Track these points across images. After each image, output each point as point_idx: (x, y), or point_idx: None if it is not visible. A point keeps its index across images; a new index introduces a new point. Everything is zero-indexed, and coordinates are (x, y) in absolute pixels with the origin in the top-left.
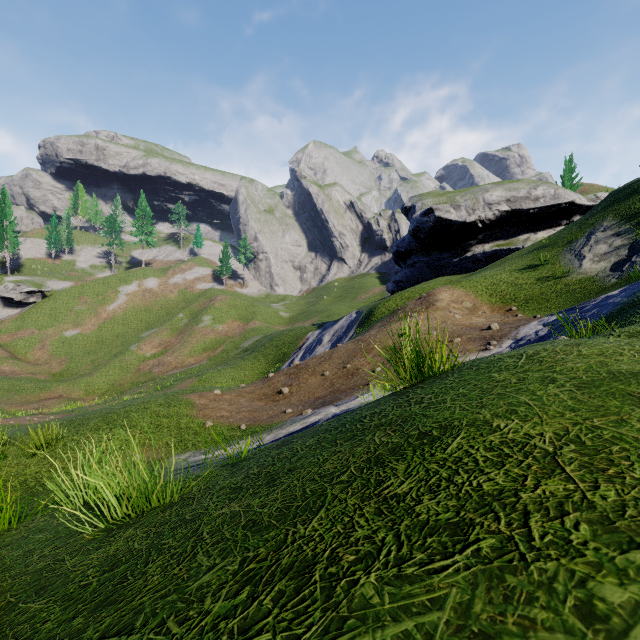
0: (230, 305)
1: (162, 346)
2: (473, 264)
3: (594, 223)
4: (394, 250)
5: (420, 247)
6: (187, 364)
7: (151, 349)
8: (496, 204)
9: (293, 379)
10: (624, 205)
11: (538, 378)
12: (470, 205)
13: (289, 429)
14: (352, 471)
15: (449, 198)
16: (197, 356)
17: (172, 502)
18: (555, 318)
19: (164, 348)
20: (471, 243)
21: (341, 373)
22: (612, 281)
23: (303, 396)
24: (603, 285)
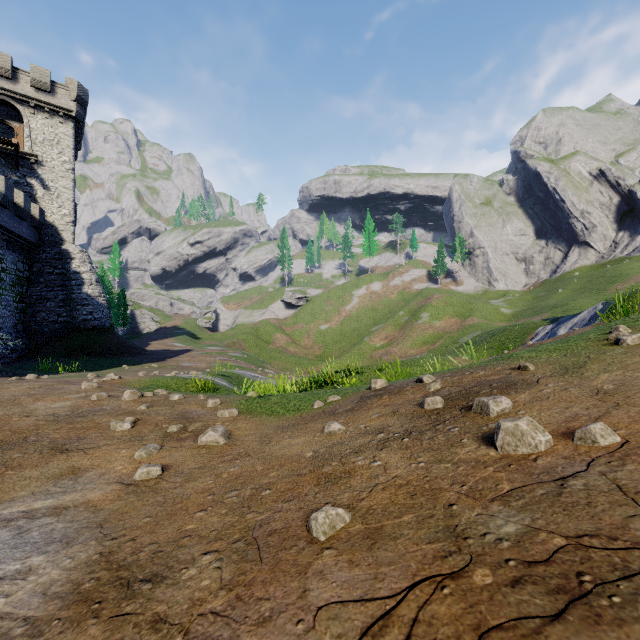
0: (446, 303)
1: (387, 339)
2: None
3: None
4: None
5: None
6: (409, 355)
7: (379, 341)
8: None
9: None
10: None
11: None
12: None
13: None
14: None
15: None
16: (417, 348)
17: None
18: None
19: (389, 341)
20: None
21: None
22: None
23: None
24: None
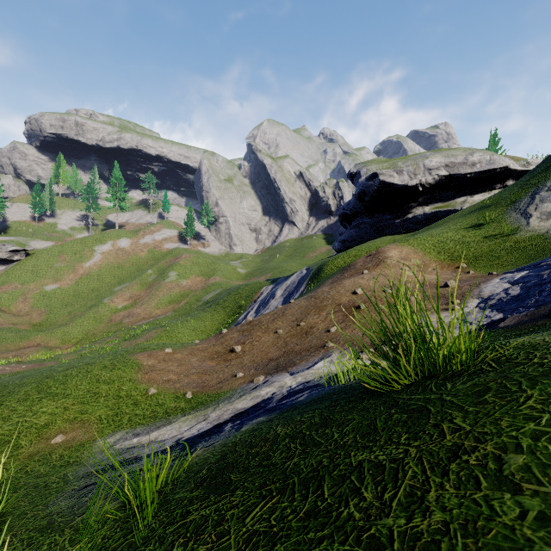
0: (193, 262)
1: (132, 299)
2: (414, 225)
3: (537, 183)
4: (340, 212)
5: (364, 209)
6: (154, 315)
7: (122, 302)
8: (435, 169)
9: (246, 336)
10: None
11: None
12: (412, 170)
13: (237, 405)
14: None
15: (392, 164)
16: (163, 308)
17: None
18: (521, 275)
19: (134, 301)
20: (412, 205)
21: (295, 331)
22: None
23: (256, 356)
24: None
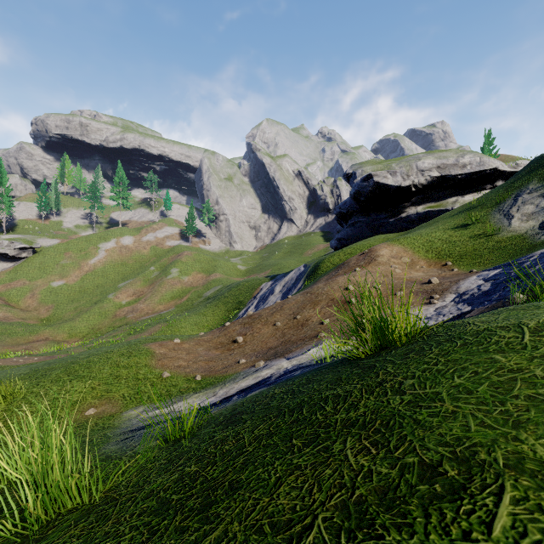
0: (195, 259)
1: (136, 295)
2: (407, 224)
3: (520, 186)
4: (337, 211)
5: (360, 209)
6: (157, 311)
7: (126, 297)
8: (428, 170)
9: (247, 328)
10: None
11: None
12: (405, 171)
13: (241, 384)
14: (321, 530)
15: (386, 165)
16: (166, 304)
17: (93, 503)
18: (494, 273)
19: (137, 297)
20: (405, 205)
21: (292, 324)
22: (542, 238)
23: (256, 346)
24: (533, 242)
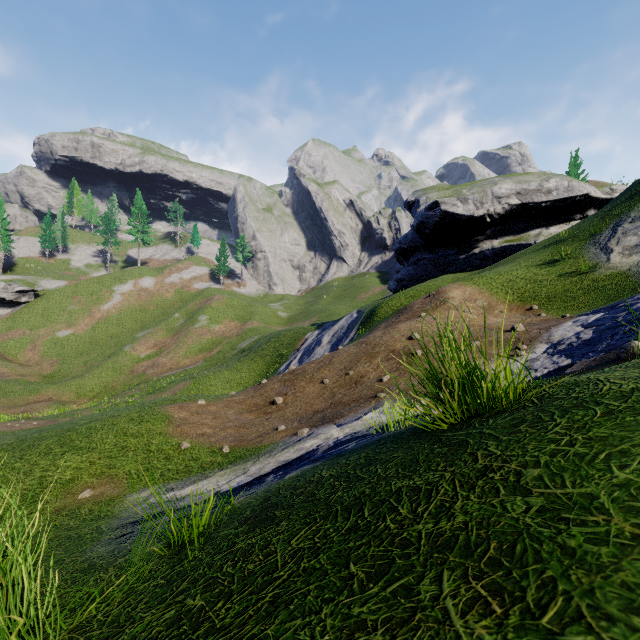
0: (227, 305)
1: (157, 347)
2: (481, 261)
3: (619, 214)
4: (396, 247)
5: (424, 243)
6: (182, 365)
7: (145, 350)
8: (505, 197)
9: (288, 387)
10: None
11: None
12: (478, 198)
13: (279, 458)
14: None
15: (455, 191)
16: (193, 357)
17: None
18: (595, 318)
19: (159, 349)
20: (478, 239)
21: (343, 381)
22: None
23: (299, 408)
24: (639, 281)
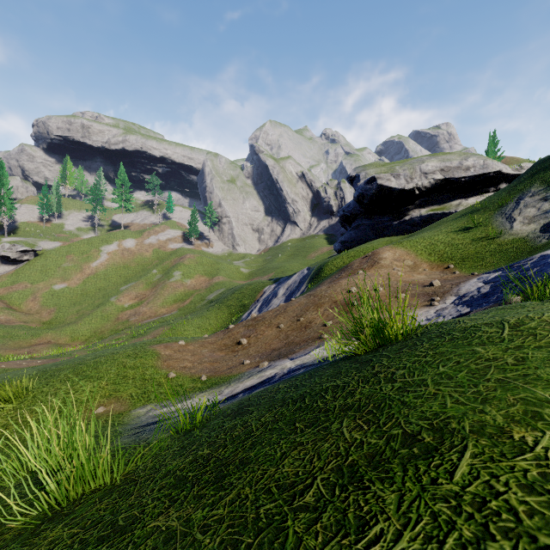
0: (197, 262)
1: (138, 298)
2: (411, 226)
3: (522, 189)
4: (340, 214)
5: (364, 211)
6: (160, 314)
7: (129, 301)
8: (431, 173)
9: (251, 331)
10: (549, 173)
11: (544, 360)
12: (408, 174)
13: (246, 383)
14: (319, 487)
15: (389, 168)
16: (168, 307)
17: (114, 484)
18: (494, 276)
19: (140, 300)
20: (409, 208)
21: (295, 326)
22: (543, 241)
23: (260, 347)
24: (534, 245)
